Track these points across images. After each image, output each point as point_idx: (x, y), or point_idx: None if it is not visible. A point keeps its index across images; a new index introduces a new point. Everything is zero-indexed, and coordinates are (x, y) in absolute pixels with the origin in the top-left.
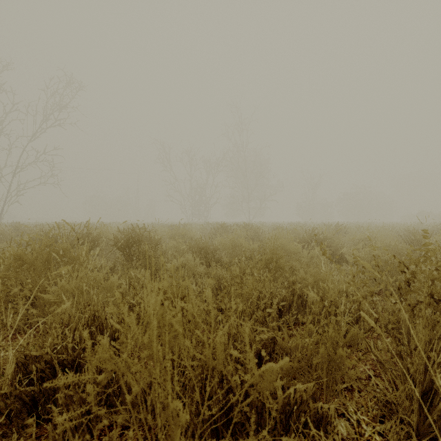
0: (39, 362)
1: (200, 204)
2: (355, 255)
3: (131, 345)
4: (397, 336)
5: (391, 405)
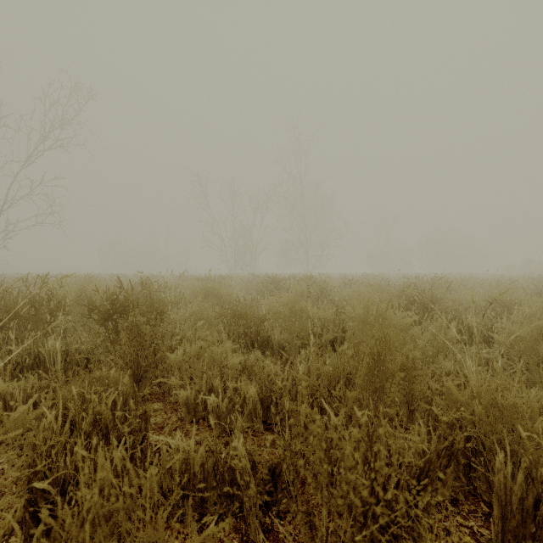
0: None
1: (245, 250)
2: (511, 334)
3: None
4: None
5: None
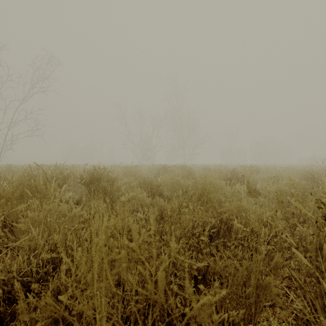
0: (6, 285)
1: (147, 150)
2: (267, 190)
3: (73, 287)
4: (314, 263)
5: (311, 324)
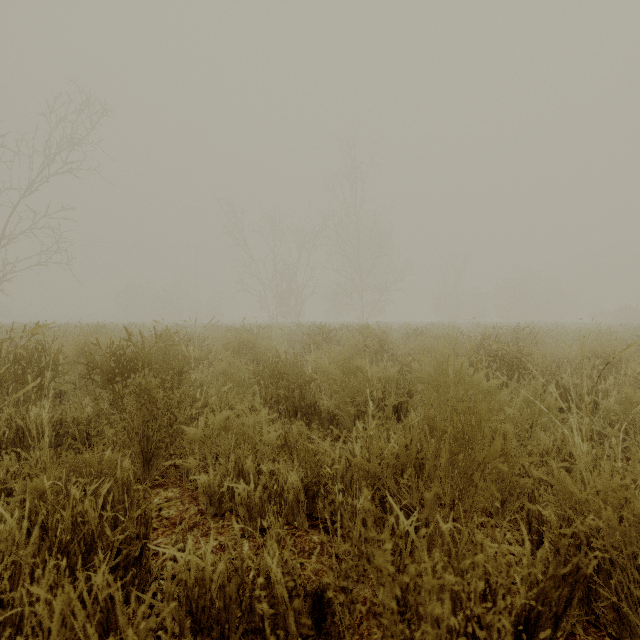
0: None
1: (288, 295)
2: (626, 400)
3: None
4: None
5: None
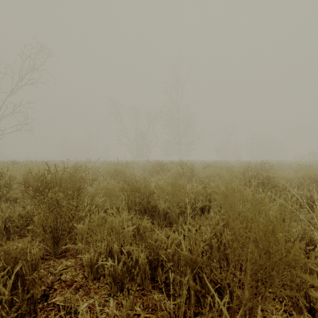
0: None
1: (143, 146)
2: None
3: None
4: None
5: None
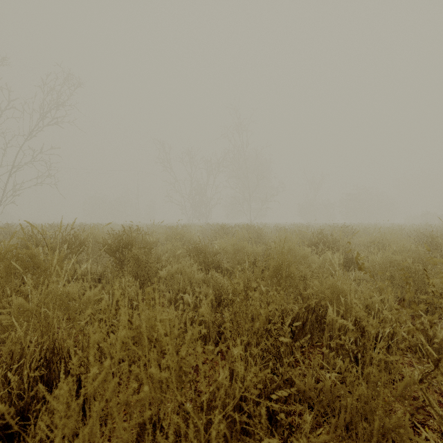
0: None
1: (200, 205)
2: (371, 260)
3: None
4: None
5: None
